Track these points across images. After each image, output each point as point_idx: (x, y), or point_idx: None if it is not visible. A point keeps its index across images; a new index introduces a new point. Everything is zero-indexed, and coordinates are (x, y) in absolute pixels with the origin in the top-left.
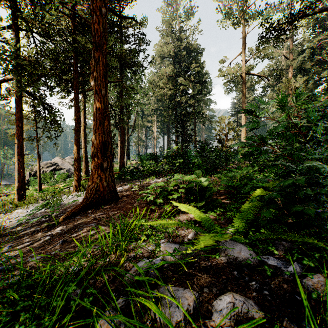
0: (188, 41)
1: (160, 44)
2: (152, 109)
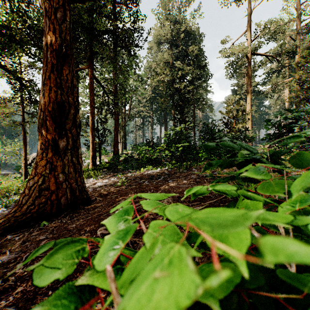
0: (187, 23)
1: (157, 29)
2: (149, 99)
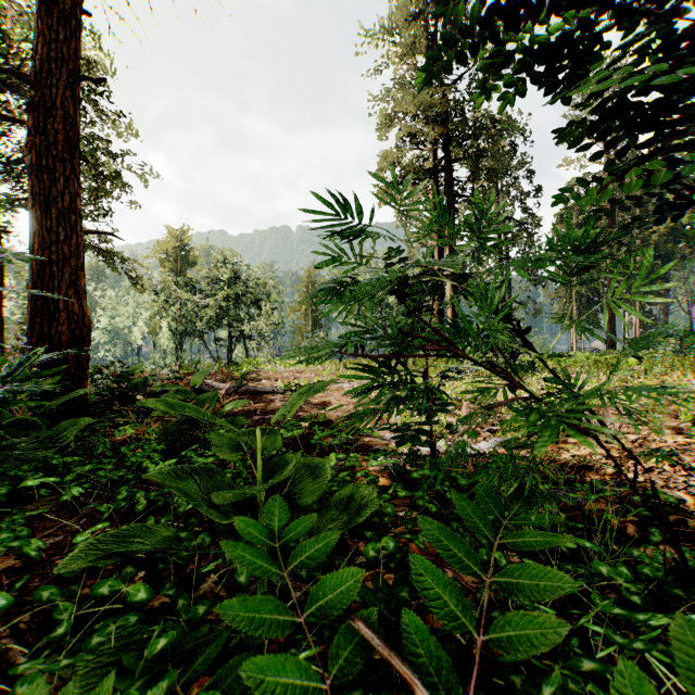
0: None
1: None
2: None
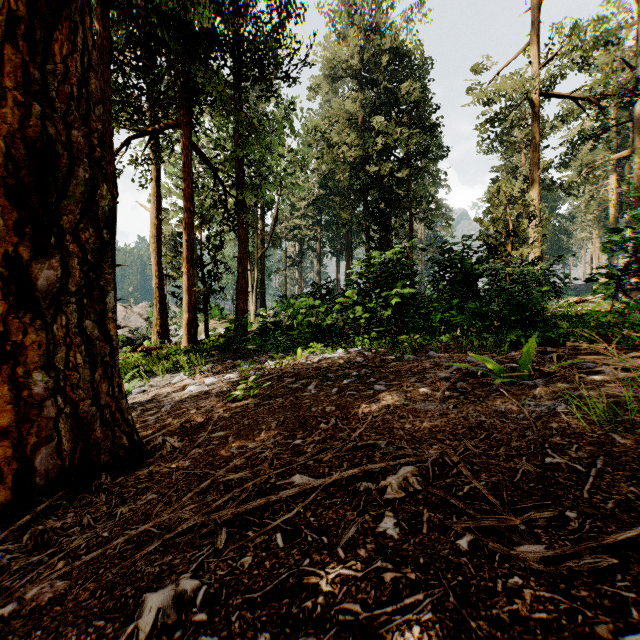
0: (397, 34)
1: (331, 48)
2: (314, 200)
